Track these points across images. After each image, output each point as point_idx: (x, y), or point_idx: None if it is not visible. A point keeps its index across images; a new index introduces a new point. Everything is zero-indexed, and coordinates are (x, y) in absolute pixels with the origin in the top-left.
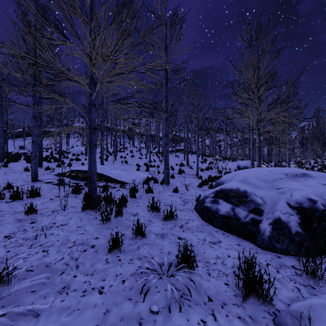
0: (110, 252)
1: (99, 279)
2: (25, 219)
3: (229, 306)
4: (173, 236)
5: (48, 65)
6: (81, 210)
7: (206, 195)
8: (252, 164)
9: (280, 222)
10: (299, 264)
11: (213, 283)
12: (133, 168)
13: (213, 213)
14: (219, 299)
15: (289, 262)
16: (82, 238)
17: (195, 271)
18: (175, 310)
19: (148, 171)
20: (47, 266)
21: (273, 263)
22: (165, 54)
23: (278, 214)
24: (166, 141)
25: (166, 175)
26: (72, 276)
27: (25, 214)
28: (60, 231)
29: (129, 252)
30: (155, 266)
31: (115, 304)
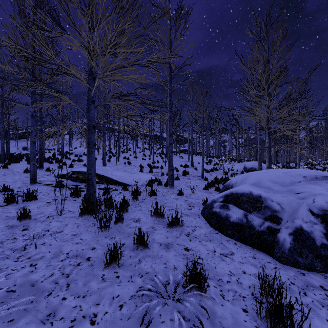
0: (107, 267)
1: (92, 303)
2: (17, 226)
3: None
4: (179, 246)
5: (43, 59)
6: (79, 215)
7: (214, 199)
8: (260, 165)
9: (303, 232)
10: None
11: (229, 309)
12: (136, 169)
13: (222, 219)
14: None
15: (316, 281)
16: (77, 248)
17: (206, 293)
18: None
19: (151, 172)
20: (33, 285)
21: (298, 281)
22: (169, 49)
23: (299, 223)
24: (170, 141)
25: (171, 177)
26: (60, 298)
27: (17, 219)
28: (53, 239)
29: (128, 267)
30: (159, 286)
31: None
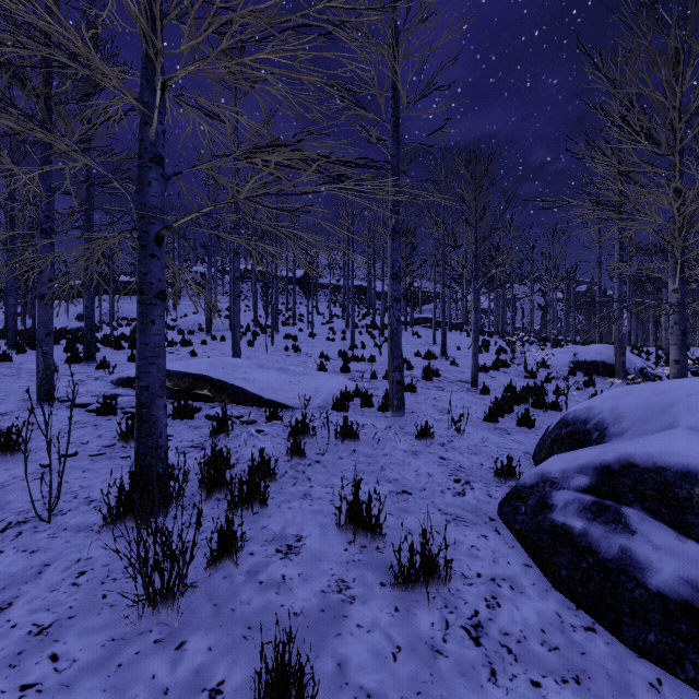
0: None
1: None
2: None
3: None
4: None
5: None
6: (102, 525)
7: (547, 472)
8: (620, 355)
9: None
10: None
11: None
12: (312, 363)
13: (607, 569)
14: None
15: None
16: None
17: None
18: None
19: (347, 372)
20: None
21: None
22: (392, 48)
23: None
24: (394, 292)
25: (396, 388)
26: None
27: None
28: None
29: None
30: None
31: None
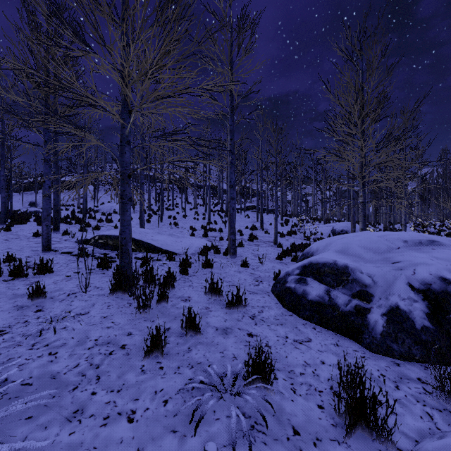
0: (148, 356)
1: (129, 398)
2: (29, 306)
3: (326, 444)
4: (241, 332)
5: (62, 86)
6: (109, 293)
7: (288, 271)
8: (353, 227)
9: (399, 312)
10: (431, 377)
11: (300, 405)
12: (186, 232)
13: (298, 297)
14: (310, 431)
15: (413, 372)
16: (108, 334)
17: (274, 386)
18: (243, 450)
19: (206, 237)
20: (53, 378)
21: (390, 373)
22: (230, 71)
23: (395, 300)
24: (231, 194)
25: (232, 243)
26: (89, 393)
27: (28, 298)
28: (77, 323)
29: (175, 356)
30: (213, 379)
31: (151, 440)
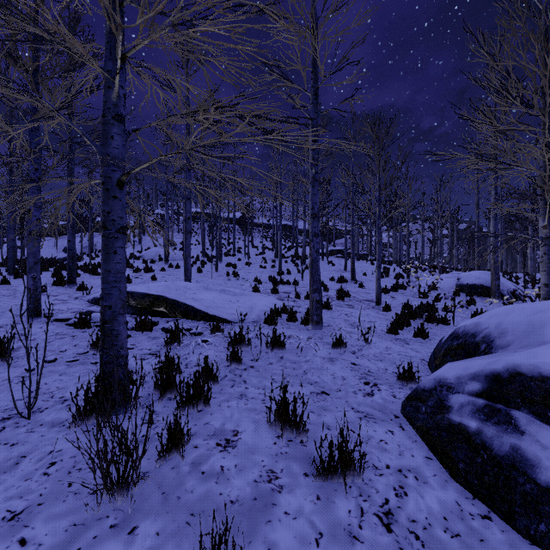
0: None
1: None
2: None
3: None
4: None
5: None
6: (72, 421)
7: (444, 378)
8: (496, 279)
9: None
10: None
11: None
12: (248, 286)
13: (500, 465)
14: None
15: None
16: None
17: None
18: None
19: (276, 293)
20: None
21: None
22: (312, 32)
23: None
24: (314, 228)
25: (315, 306)
26: None
27: None
28: None
29: None
30: None
31: None
